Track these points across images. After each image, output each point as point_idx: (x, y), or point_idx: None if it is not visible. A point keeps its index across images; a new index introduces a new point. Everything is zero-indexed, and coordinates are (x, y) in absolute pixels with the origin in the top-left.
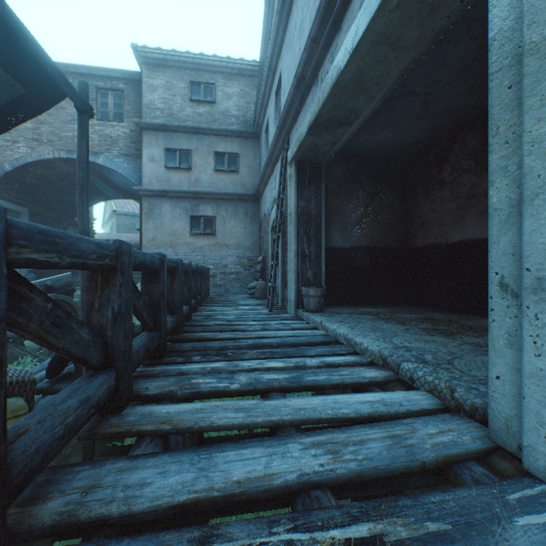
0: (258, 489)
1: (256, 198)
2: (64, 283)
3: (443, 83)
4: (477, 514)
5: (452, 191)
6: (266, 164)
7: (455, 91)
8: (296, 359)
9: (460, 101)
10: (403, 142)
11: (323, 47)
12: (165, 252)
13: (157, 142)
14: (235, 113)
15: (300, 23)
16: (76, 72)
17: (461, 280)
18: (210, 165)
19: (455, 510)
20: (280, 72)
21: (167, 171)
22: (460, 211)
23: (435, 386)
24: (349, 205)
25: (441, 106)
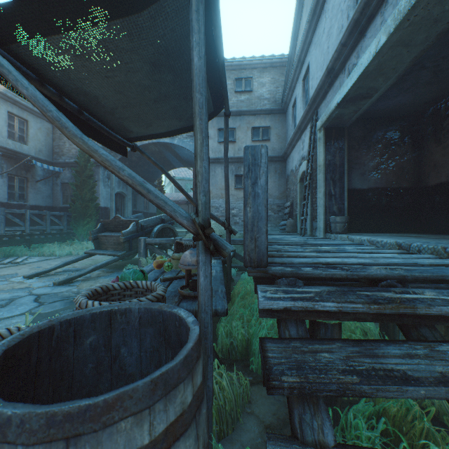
0: (340, 264)
1: (283, 159)
2: (169, 218)
3: None
4: (446, 268)
5: None
6: (295, 132)
7: None
8: (337, 247)
9: None
10: (416, 102)
11: (350, 48)
12: (218, 202)
13: (212, 125)
14: (267, 96)
15: (328, 29)
16: None
17: None
18: (248, 137)
19: (436, 267)
20: (308, 63)
21: (219, 145)
22: None
23: (434, 249)
24: (366, 156)
25: None
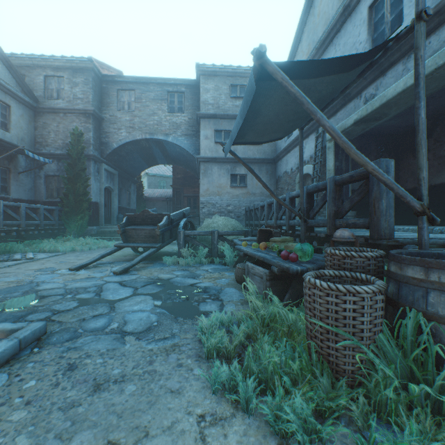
0: None
1: (274, 161)
2: (187, 213)
3: (436, 97)
4: None
5: (435, 154)
6: (295, 139)
7: (442, 100)
8: None
9: (444, 104)
10: (401, 125)
11: (369, 82)
12: (214, 199)
13: (209, 126)
14: None
15: None
16: (155, 82)
17: (441, 206)
18: None
19: None
20: None
21: (215, 145)
22: (440, 166)
23: None
24: None
25: (432, 107)
